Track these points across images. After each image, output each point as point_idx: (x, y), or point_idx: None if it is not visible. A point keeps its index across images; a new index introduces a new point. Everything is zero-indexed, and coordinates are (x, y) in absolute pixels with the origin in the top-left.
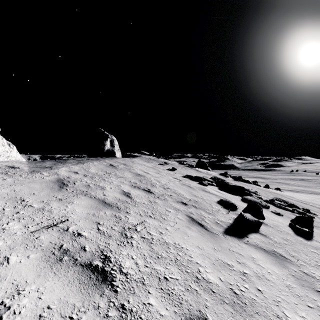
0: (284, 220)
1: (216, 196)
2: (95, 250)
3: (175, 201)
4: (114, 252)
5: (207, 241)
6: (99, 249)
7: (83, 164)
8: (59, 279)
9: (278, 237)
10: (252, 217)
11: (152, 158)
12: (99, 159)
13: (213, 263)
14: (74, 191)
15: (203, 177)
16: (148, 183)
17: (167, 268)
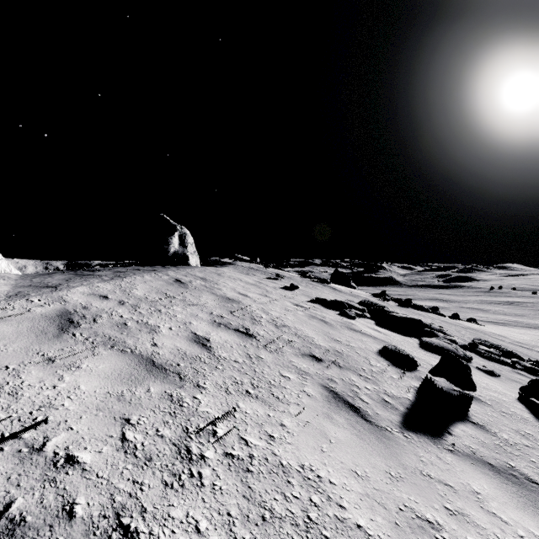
0: (505, 386)
1: (375, 339)
2: (101, 511)
3: (299, 354)
4: (151, 512)
5: (371, 452)
6: (113, 506)
7: (123, 280)
8: None
9: (509, 430)
10: (449, 384)
11: (254, 267)
12: (157, 269)
13: (394, 521)
14: (90, 339)
15: (347, 303)
16: (245, 317)
17: None
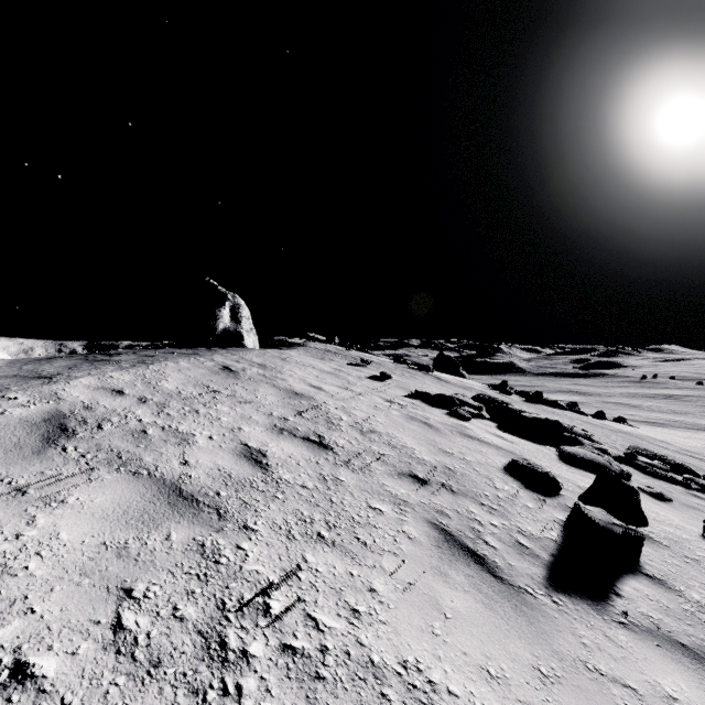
0: (682, 516)
1: (499, 450)
2: None
3: (394, 473)
4: None
5: (508, 632)
6: None
7: (148, 368)
8: None
9: (700, 586)
10: (607, 516)
11: (332, 350)
12: (199, 352)
13: None
14: (88, 455)
15: (457, 398)
16: (319, 419)
17: None
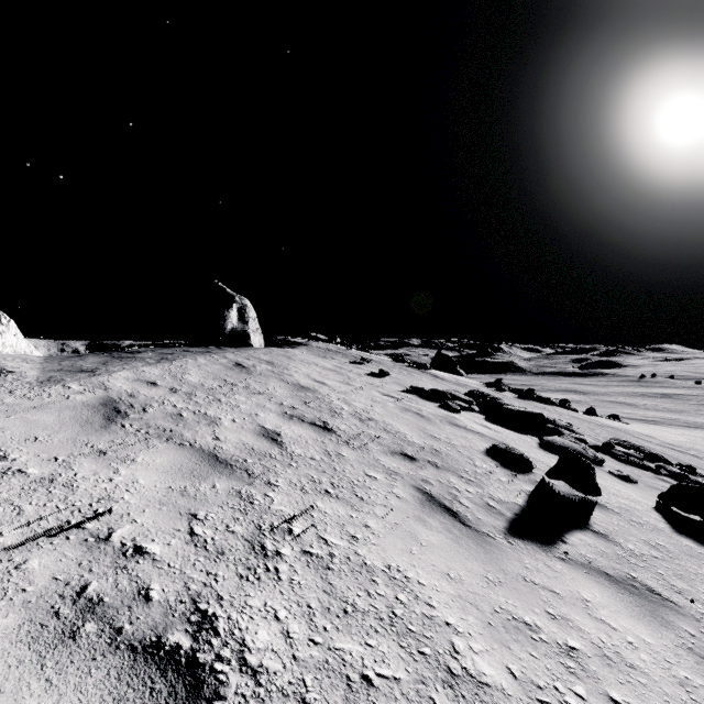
0: (642, 493)
1: (483, 437)
2: (177, 597)
3: (388, 452)
4: (228, 600)
5: (468, 556)
6: (189, 593)
7: (172, 363)
8: (57, 703)
9: (637, 540)
10: (570, 489)
11: (333, 349)
12: (211, 350)
13: (488, 621)
14: (142, 430)
15: (449, 393)
16: (323, 408)
17: (369, 644)
